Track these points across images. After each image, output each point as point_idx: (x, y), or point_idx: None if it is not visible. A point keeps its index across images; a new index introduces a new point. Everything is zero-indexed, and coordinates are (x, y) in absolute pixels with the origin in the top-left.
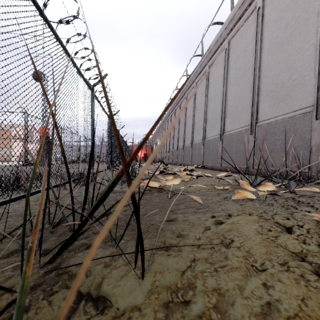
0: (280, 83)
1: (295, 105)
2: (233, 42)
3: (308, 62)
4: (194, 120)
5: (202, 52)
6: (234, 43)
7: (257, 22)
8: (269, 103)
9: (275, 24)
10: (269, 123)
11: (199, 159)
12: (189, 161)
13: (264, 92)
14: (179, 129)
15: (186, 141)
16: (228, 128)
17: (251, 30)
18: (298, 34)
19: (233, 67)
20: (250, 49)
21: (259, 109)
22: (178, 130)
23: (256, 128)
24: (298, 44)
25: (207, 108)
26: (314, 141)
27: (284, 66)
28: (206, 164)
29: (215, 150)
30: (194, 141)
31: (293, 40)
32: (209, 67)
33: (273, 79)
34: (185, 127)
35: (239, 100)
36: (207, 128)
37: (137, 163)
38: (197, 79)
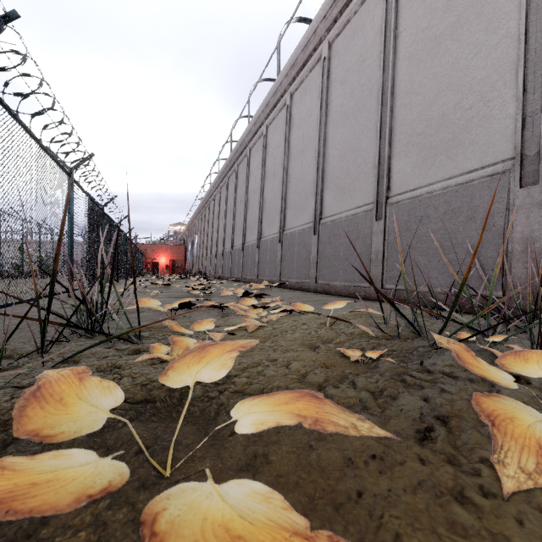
0: (436, 117)
1: (470, 159)
2: (339, 45)
3: (498, 72)
4: (263, 196)
5: (278, 67)
6: (341, 47)
7: (387, 1)
8: (413, 158)
9: (424, 3)
10: (414, 198)
11: (273, 270)
12: (253, 274)
13: (403, 137)
14: (235, 214)
15: (248, 235)
16: (329, 209)
17: (375, 19)
18: (475, 17)
19: (339, 93)
20: (373, 56)
21: (392, 170)
22: (234, 215)
23: (388, 208)
24: (475, 37)
25: (288, 173)
26: (517, 232)
27: (444, 83)
28: (286, 280)
29: (304, 253)
30: (263, 235)
31: (463, 31)
32: (292, 96)
33: (422, 111)
34: (246, 210)
35: (351, 155)
36: (288, 211)
37: (152, 278)
38: (268, 119)
